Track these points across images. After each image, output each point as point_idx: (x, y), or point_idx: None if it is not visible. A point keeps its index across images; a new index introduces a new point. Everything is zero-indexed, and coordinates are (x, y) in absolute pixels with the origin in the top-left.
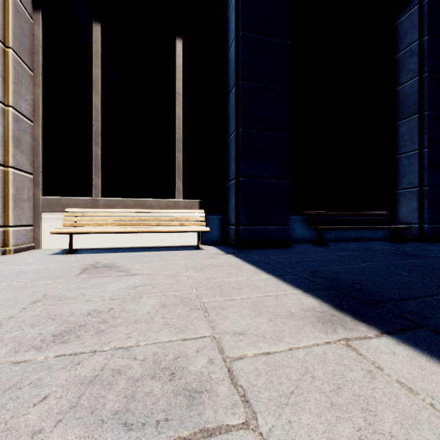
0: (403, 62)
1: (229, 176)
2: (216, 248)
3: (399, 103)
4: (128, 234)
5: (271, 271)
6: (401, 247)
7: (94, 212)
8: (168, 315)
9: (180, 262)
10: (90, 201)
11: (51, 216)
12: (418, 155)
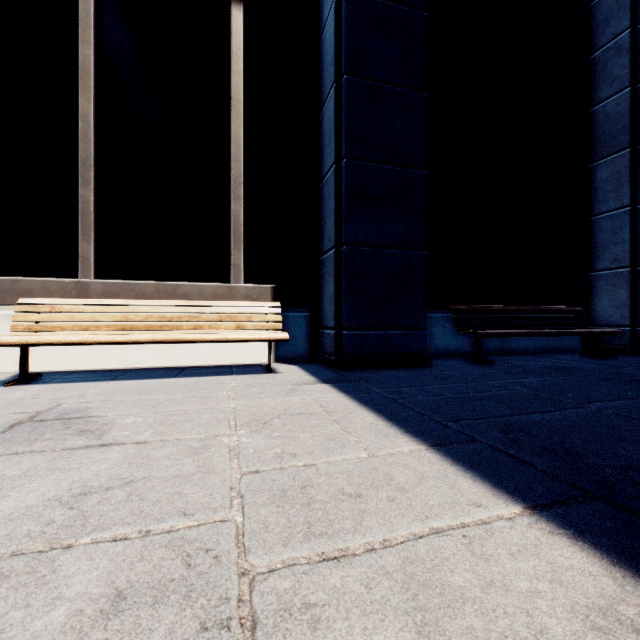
0: (603, 66)
1: (323, 244)
2: (302, 369)
3: (596, 132)
4: (145, 345)
5: (417, 430)
6: (615, 365)
7: (75, 305)
8: None
9: (226, 406)
10: (73, 286)
11: None
12: (629, 215)
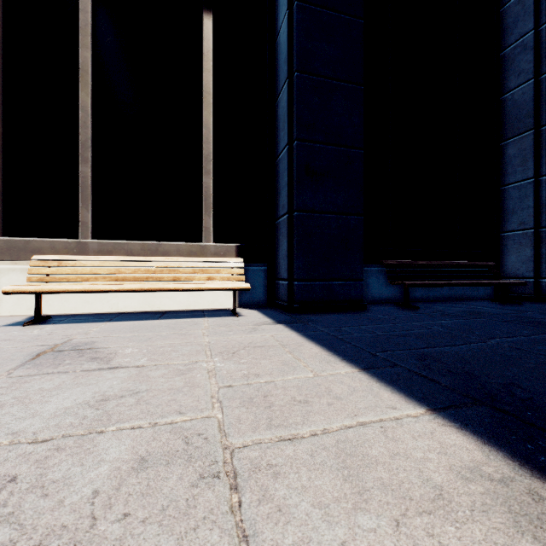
0: (511, 61)
1: (278, 210)
2: (261, 313)
3: (506, 116)
4: (133, 293)
5: (352, 358)
6: (519, 310)
7: (77, 261)
8: (140, 507)
9: (202, 340)
10: (75, 245)
11: (15, 266)
12: (533, 185)
